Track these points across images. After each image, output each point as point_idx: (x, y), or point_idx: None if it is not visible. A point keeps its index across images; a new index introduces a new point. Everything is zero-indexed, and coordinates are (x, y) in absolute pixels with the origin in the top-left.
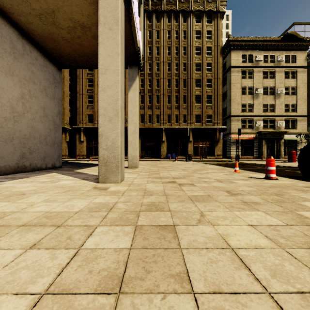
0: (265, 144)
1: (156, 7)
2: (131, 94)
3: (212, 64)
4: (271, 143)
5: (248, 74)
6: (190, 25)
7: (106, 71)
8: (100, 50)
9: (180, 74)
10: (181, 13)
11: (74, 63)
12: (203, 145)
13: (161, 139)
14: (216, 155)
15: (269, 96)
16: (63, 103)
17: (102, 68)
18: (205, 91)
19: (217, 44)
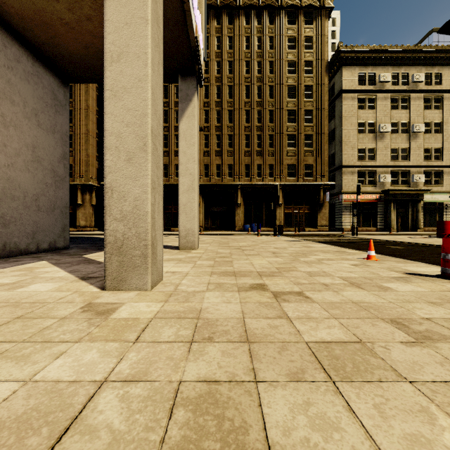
0: (395, 209)
1: (227, 2)
2: (184, 125)
3: (314, 88)
4: (403, 207)
5: (368, 102)
6: (279, 29)
7: (121, 57)
8: (107, 11)
9: (265, 103)
10: (266, 10)
11: (89, 72)
12: (300, 211)
13: (235, 202)
14: (319, 226)
15: (400, 136)
16: (86, 147)
17: (113, 49)
18: (303, 129)
19: (321, 57)
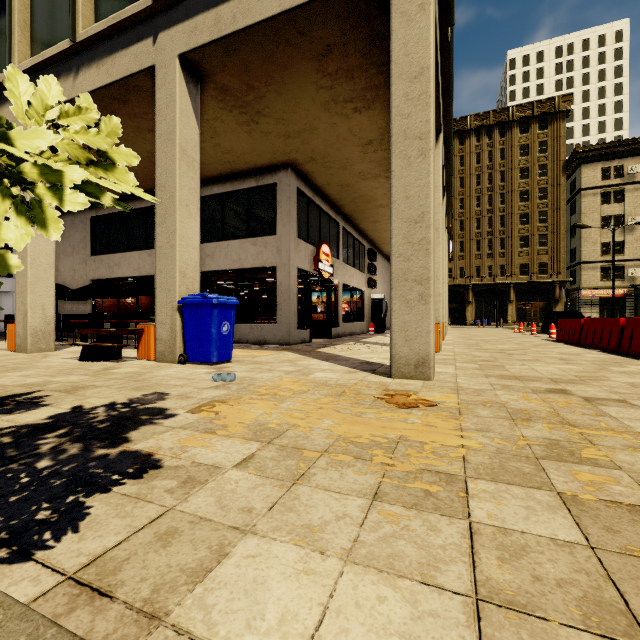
0: None
1: (459, 127)
2: None
3: (548, 189)
4: None
5: (614, 196)
6: (510, 140)
7: None
8: None
9: (496, 210)
10: (497, 126)
11: None
12: (533, 307)
13: (466, 300)
14: None
15: None
16: None
17: None
18: (536, 230)
19: (557, 158)
